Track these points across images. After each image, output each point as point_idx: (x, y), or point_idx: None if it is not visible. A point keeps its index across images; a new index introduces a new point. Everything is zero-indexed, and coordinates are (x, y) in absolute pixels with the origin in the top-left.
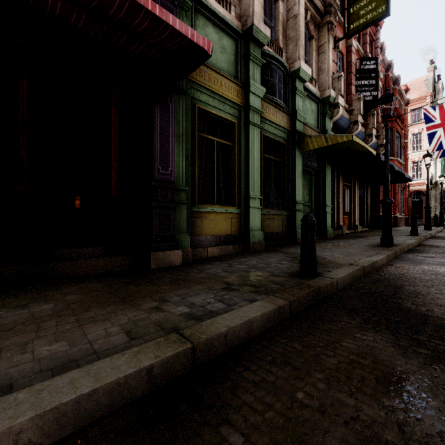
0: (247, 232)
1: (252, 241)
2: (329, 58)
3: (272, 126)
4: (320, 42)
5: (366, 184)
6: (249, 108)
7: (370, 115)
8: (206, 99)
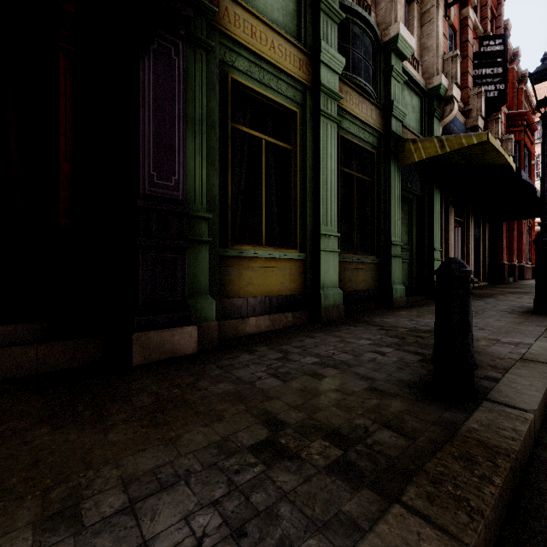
0: (317, 291)
1: (325, 305)
2: (439, 29)
3: (354, 125)
4: (424, 6)
5: (483, 220)
6: (319, 89)
7: (493, 121)
8: (246, 68)
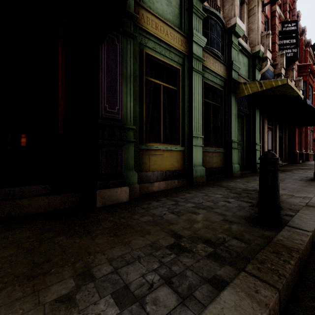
0: (191, 168)
1: (195, 176)
2: (259, 18)
3: (211, 75)
4: (250, 6)
5: (284, 127)
6: (192, 56)
7: (290, 70)
8: (153, 46)
